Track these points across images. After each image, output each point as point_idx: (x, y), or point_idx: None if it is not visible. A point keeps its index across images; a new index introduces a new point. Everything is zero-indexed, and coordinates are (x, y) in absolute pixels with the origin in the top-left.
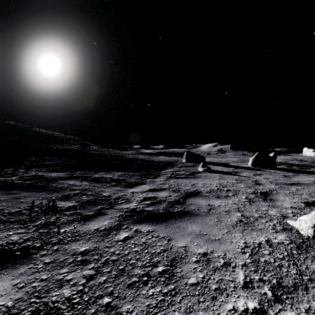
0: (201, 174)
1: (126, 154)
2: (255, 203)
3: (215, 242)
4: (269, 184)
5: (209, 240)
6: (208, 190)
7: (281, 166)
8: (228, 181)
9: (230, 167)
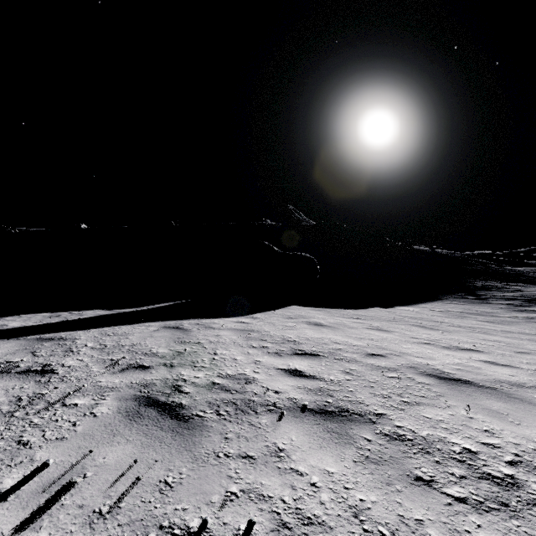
0: None
1: (526, 272)
2: None
3: None
4: None
5: None
6: None
7: None
8: None
9: None
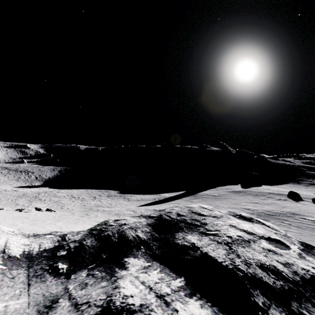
0: None
1: None
2: None
3: None
4: None
5: None
6: None
7: None
8: None
9: None
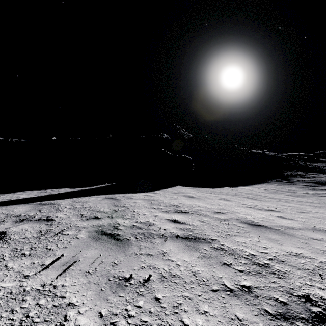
0: None
1: (319, 166)
2: None
3: None
4: None
5: None
6: None
7: None
8: None
9: None
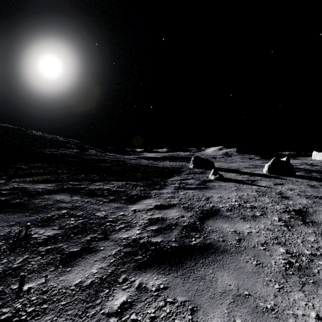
0: (213, 183)
1: (128, 159)
2: (294, 228)
3: (269, 317)
4: (298, 197)
5: (257, 311)
6: (228, 207)
7: (299, 173)
8: (248, 194)
9: (243, 174)
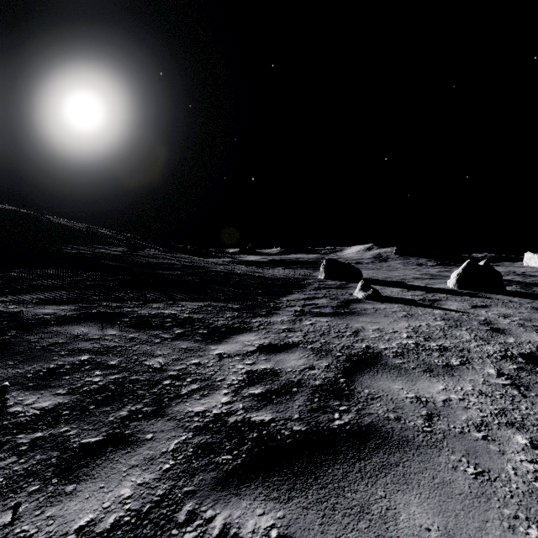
0: (364, 305)
1: (213, 263)
2: (532, 390)
3: None
4: (522, 330)
5: None
6: (396, 349)
7: (510, 287)
8: (428, 324)
9: (414, 290)
